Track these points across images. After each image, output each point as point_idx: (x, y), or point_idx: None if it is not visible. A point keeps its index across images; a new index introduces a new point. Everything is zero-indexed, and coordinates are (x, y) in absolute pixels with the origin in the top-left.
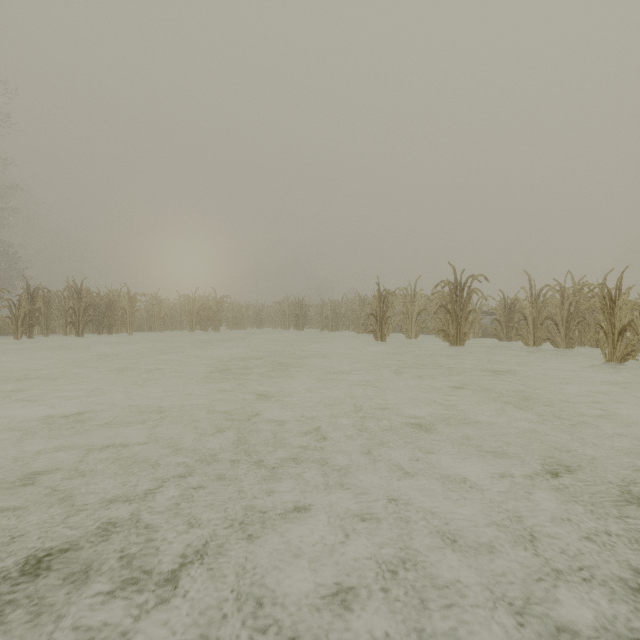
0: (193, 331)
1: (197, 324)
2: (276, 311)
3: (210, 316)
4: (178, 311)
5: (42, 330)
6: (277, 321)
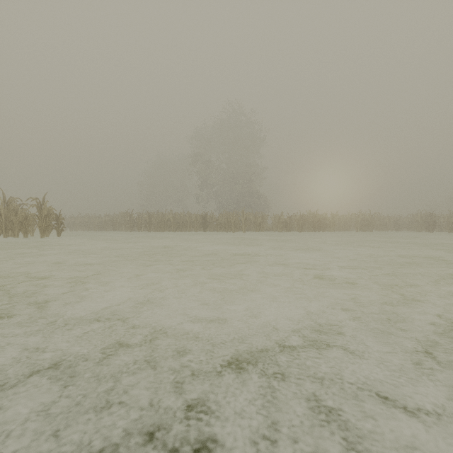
0: (358, 231)
1: (360, 228)
2: (410, 220)
3: (367, 224)
4: (347, 221)
5: (302, 229)
6: (411, 226)
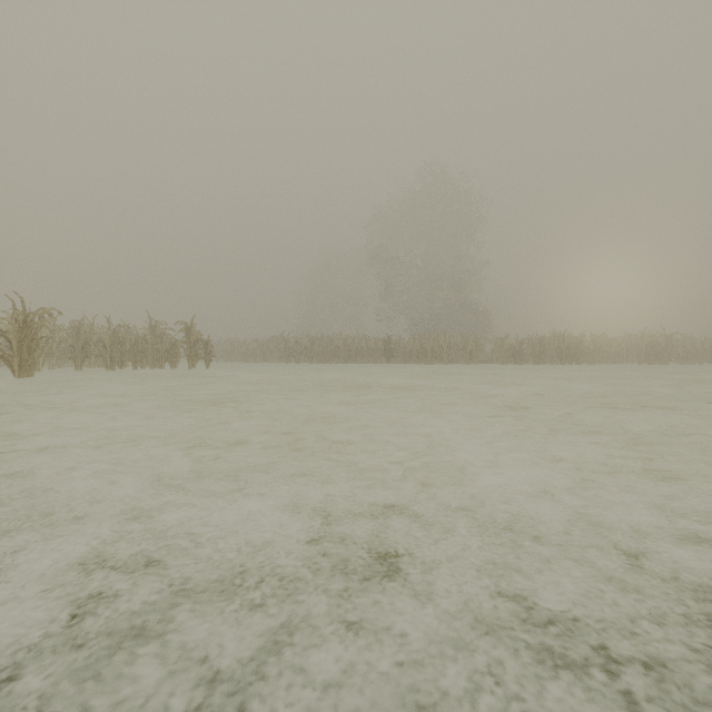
0: (641, 364)
1: (645, 358)
2: None
3: (658, 351)
4: (623, 347)
5: (541, 360)
6: None
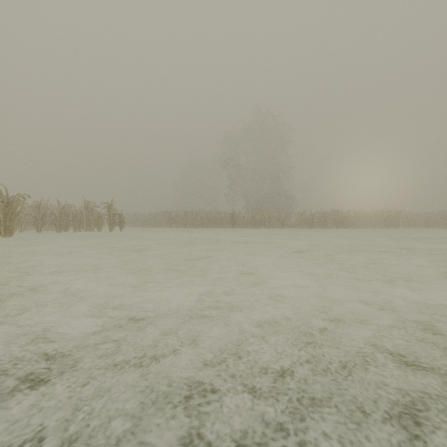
0: (382, 228)
1: (384, 225)
2: (441, 217)
3: (392, 221)
4: (373, 218)
5: (324, 226)
6: (443, 223)
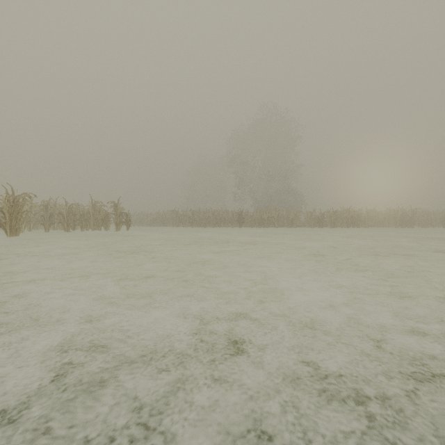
0: (396, 227)
1: (399, 224)
2: None
3: (407, 220)
4: (386, 217)
5: (335, 225)
6: None
